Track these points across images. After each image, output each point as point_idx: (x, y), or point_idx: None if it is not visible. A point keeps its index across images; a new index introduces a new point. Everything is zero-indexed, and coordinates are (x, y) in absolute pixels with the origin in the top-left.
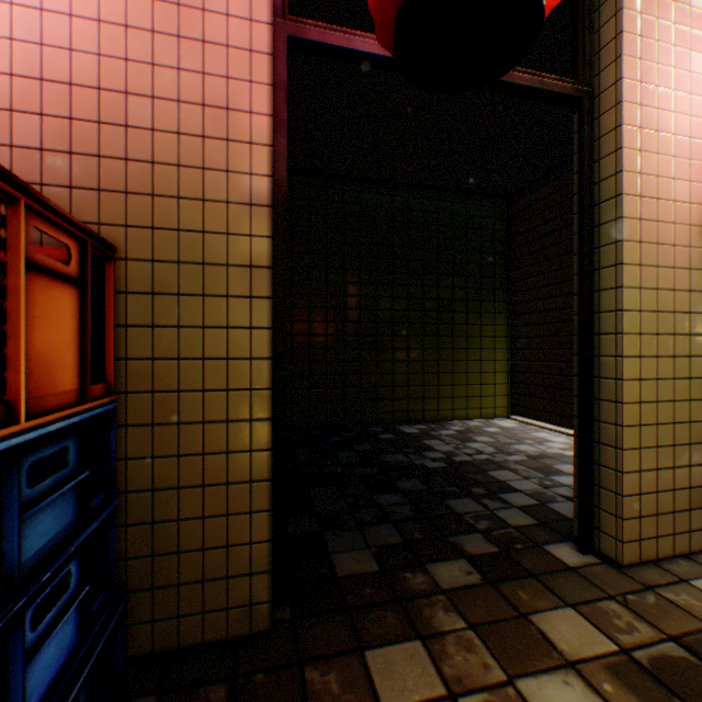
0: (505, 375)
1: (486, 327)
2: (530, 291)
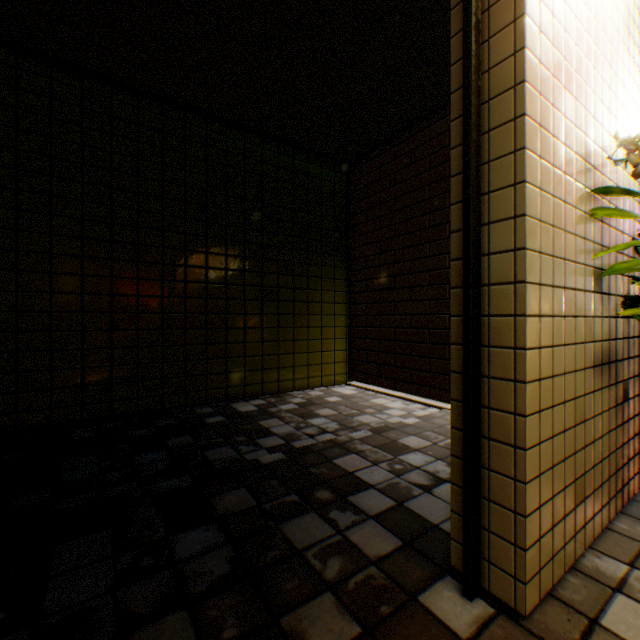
0: (345, 341)
1: (327, 293)
2: (368, 258)
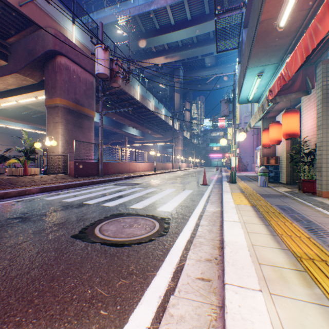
0: None
1: None
2: None
